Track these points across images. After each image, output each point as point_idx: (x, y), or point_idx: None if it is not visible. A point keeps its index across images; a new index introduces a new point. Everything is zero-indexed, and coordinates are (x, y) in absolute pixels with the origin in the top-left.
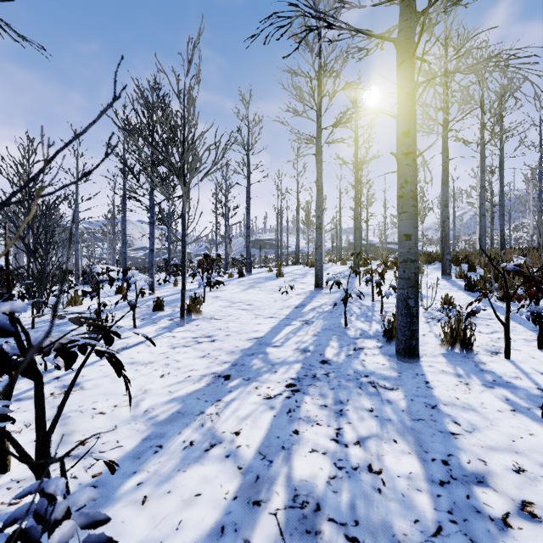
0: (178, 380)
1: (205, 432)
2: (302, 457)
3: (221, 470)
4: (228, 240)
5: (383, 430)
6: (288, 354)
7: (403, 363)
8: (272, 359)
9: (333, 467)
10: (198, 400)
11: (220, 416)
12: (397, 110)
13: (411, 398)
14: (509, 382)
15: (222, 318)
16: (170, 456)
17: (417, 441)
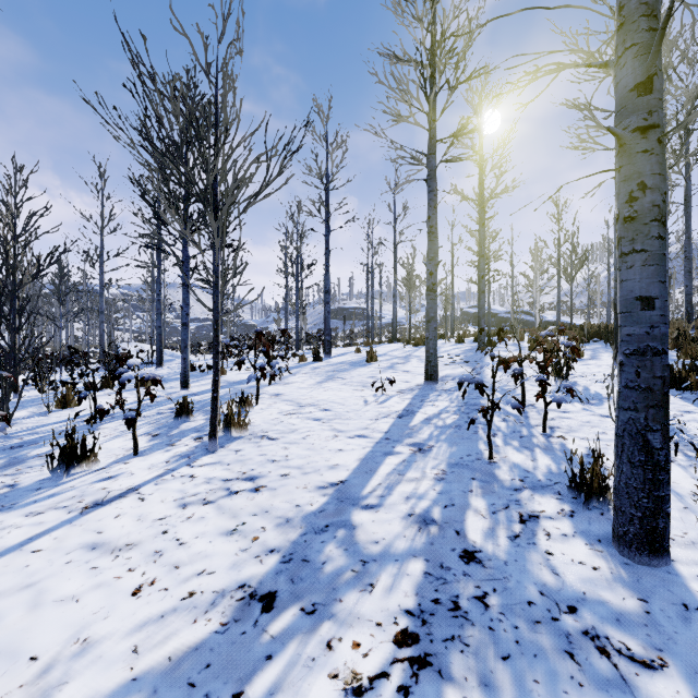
0: (165, 607)
1: None
2: None
3: None
4: (301, 309)
5: None
6: (393, 529)
7: (637, 566)
8: (363, 544)
9: None
10: (187, 693)
11: None
12: (619, 44)
13: None
14: None
15: (280, 437)
16: None
17: None
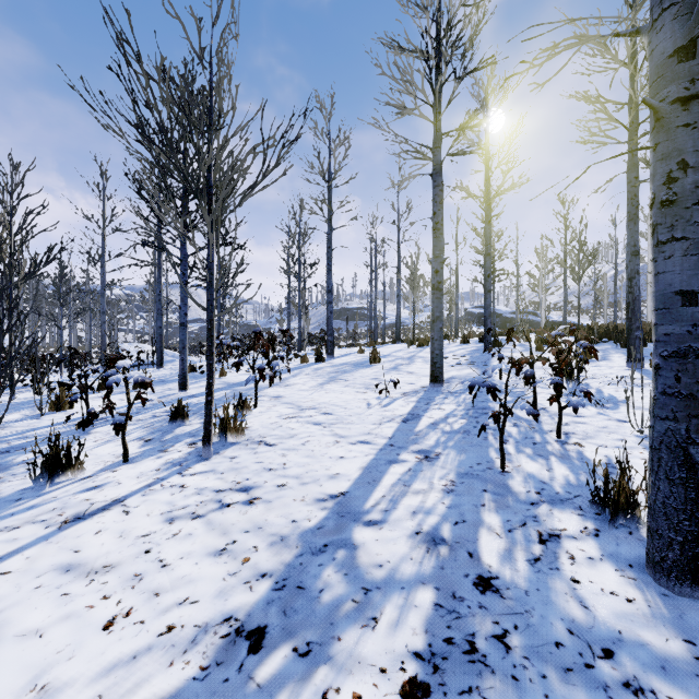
0: (138, 645)
1: None
2: None
3: None
4: (303, 309)
5: None
6: (398, 550)
7: (677, 598)
8: (366, 567)
9: None
10: None
11: None
12: (654, 5)
13: None
14: None
15: (278, 443)
16: None
17: None
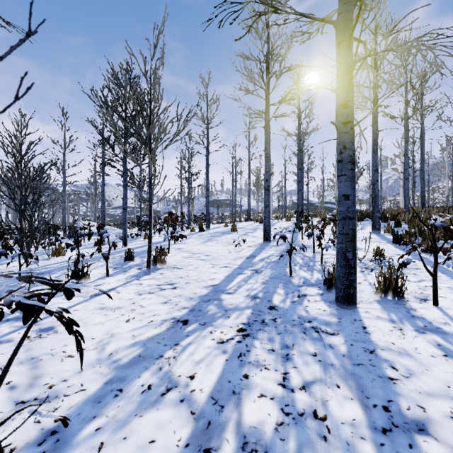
0: (141, 325)
1: (163, 376)
2: (251, 402)
3: (175, 415)
4: (191, 200)
5: (326, 375)
6: (239, 300)
7: (342, 309)
8: (226, 305)
9: (280, 412)
10: (158, 344)
11: (177, 359)
12: (336, 84)
13: (350, 343)
14: (439, 327)
15: (184, 267)
16: (128, 401)
17: (359, 386)
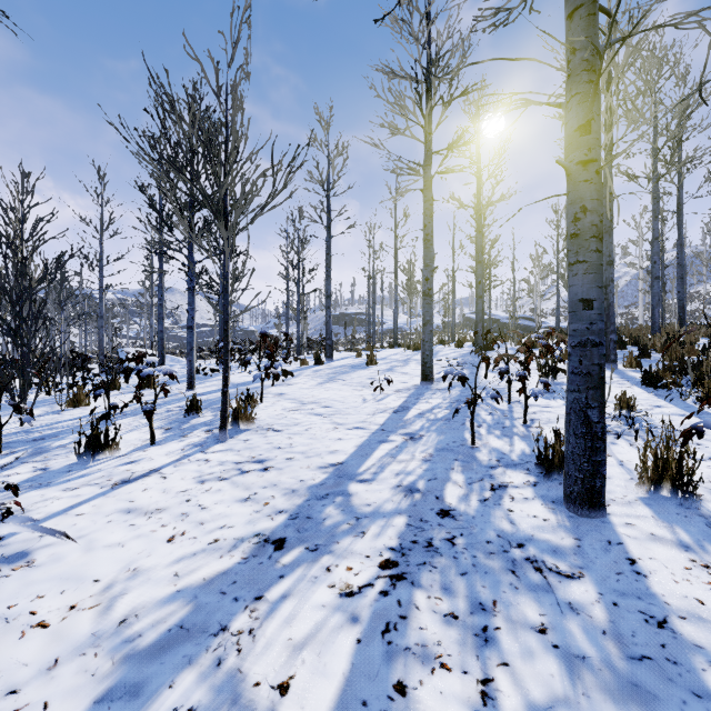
0: (196, 549)
1: (222, 683)
2: None
3: None
4: (302, 314)
5: (575, 687)
6: (383, 496)
7: (579, 518)
8: (358, 506)
9: None
10: (221, 597)
11: (255, 638)
12: (567, 91)
13: (611, 599)
14: None
15: (285, 429)
16: None
17: None
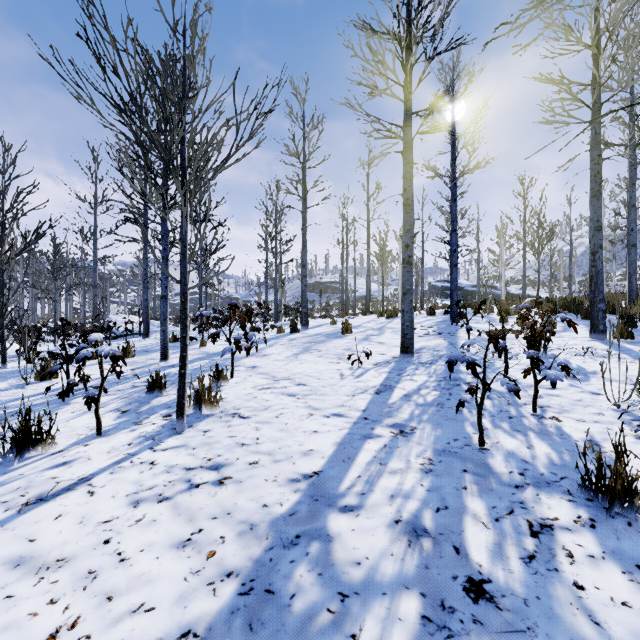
0: None
1: None
2: None
3: None
4: (280, 283)
5: None
6: (377, 543)
7: None
8: (342, 565)
9: None
10: None
11: None
12: None
13: None
14: None
15: (252, 415)
16: None
17: None
